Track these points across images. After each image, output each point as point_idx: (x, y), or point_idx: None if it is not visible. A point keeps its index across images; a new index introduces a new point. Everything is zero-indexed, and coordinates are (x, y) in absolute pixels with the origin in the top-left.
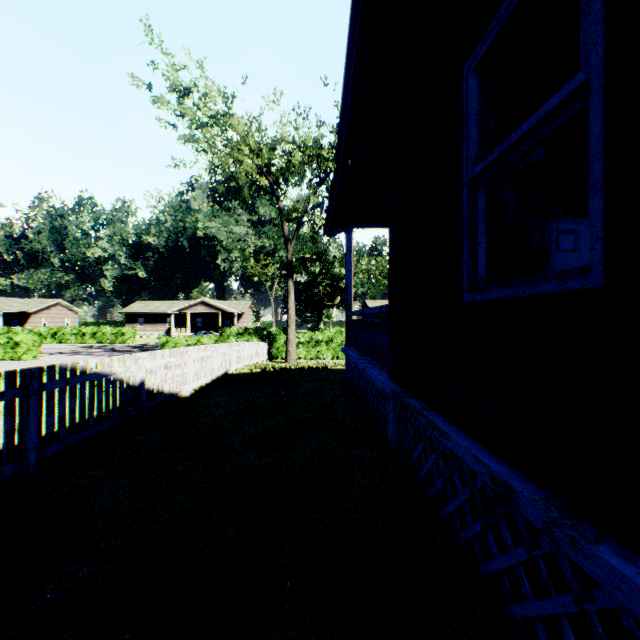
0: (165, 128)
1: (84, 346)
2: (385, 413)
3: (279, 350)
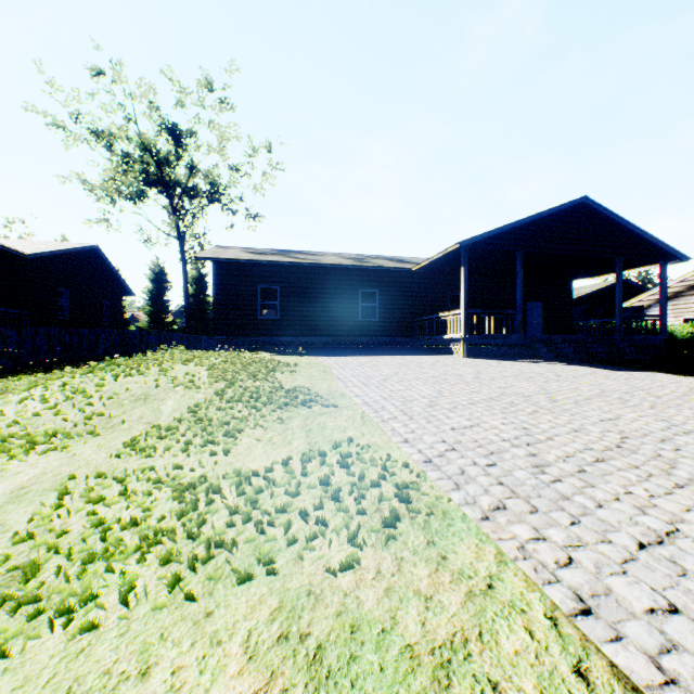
0: None
1: None
2: None
3: None
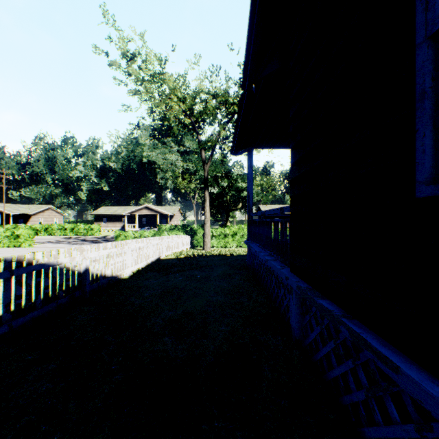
0: (119, 85)
1: (65, 237)
2: (286, 301)
3: (198, 241)
